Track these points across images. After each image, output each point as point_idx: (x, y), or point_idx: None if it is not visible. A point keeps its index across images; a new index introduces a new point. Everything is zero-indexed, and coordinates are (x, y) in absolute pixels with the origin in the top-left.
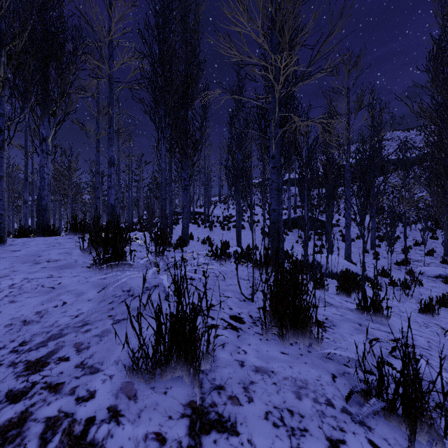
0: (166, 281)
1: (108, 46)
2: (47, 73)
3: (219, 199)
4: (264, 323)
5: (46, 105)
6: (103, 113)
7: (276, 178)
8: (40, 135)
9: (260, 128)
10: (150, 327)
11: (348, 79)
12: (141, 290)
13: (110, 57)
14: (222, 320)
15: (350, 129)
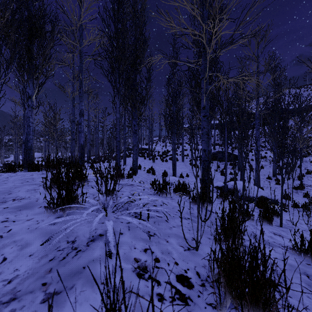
0: (111, 233)
1: (79, 29)
2: (31, 47)
3: (159, 139)
4: (218, 298)
5: (31, 71)
6: (77, 78)
7: (206, 124)
8: (26, 94)
9: (191, 86)
10: (84, 309)
11: (258, 48)
12: (85, 240)
13: (80, 36)
14: (168, 284)
15: (259, 86)
